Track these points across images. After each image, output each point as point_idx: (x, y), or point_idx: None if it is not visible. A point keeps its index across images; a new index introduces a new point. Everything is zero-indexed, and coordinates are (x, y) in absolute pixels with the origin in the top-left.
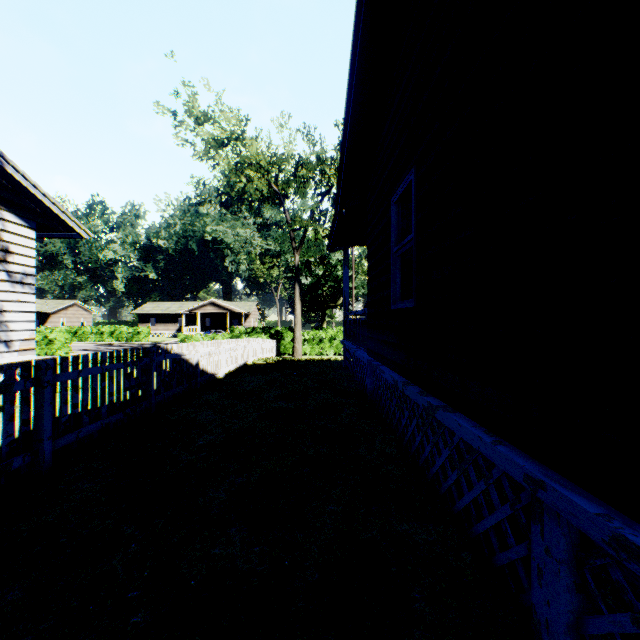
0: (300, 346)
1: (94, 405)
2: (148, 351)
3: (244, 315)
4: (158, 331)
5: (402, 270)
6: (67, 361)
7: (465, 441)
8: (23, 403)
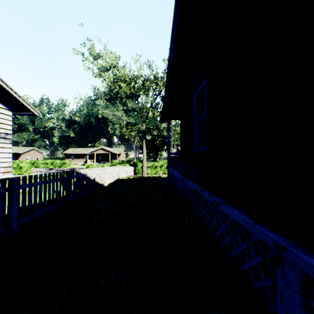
0: (145, 170)
1: (40, 201)
2: (69, 173)
3: (118, 154)
4: (75, 162)
5: (199, 131)
6: (26, 178)
7: (235, 221)
8: (1, 200)
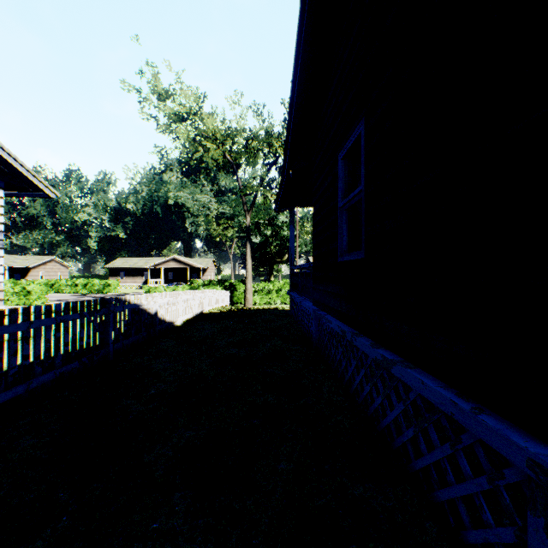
0: (251, 296)
1: (47, 355)
2: (106, 302)
3: (202, 269)
4: (127, 283)
5: (348, 224)
6: (16, 313)
7: (424, 398)
8: None
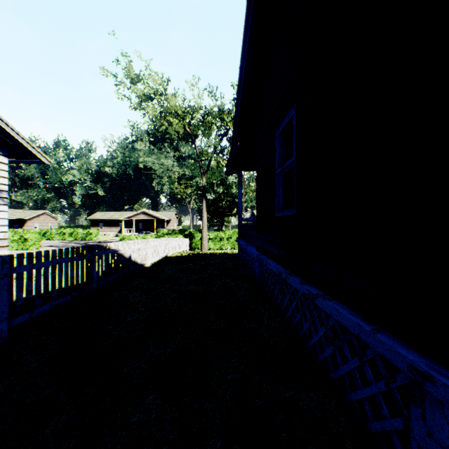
0: (206, 243)
1: (46, 290)
2: (91, 248)
3: (166, 221)
4: (105, 232)
5: (283, 186)
6: (22, 257)
7: (340, 323)
8: None
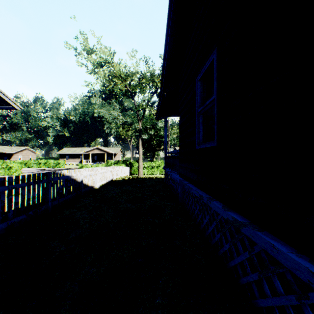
0: (142, 170)
1: (1, 211)
2: (46, 175)
3: (114, 154)
4: (70, 162)
5: (203, 124)
6: None
7: (267, 252)
8: None
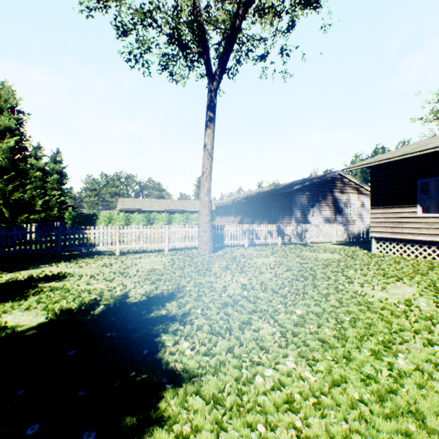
0: None
1: None
2: None
3: None
4: None
5: None
6: None
7: None
8: None
